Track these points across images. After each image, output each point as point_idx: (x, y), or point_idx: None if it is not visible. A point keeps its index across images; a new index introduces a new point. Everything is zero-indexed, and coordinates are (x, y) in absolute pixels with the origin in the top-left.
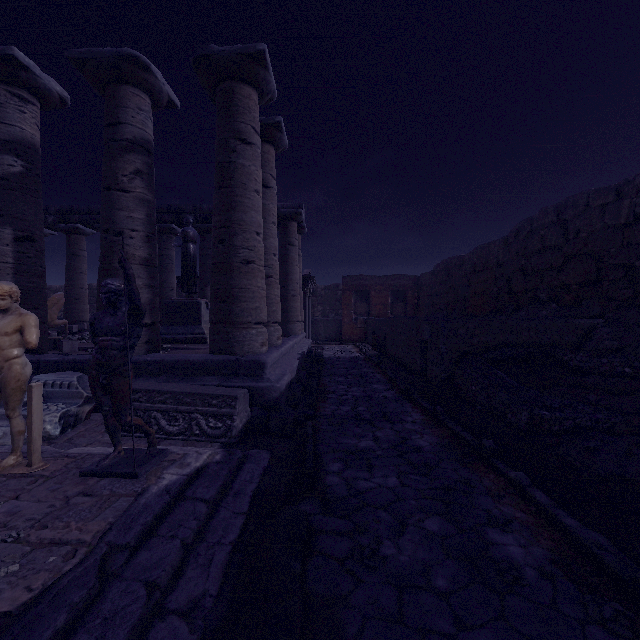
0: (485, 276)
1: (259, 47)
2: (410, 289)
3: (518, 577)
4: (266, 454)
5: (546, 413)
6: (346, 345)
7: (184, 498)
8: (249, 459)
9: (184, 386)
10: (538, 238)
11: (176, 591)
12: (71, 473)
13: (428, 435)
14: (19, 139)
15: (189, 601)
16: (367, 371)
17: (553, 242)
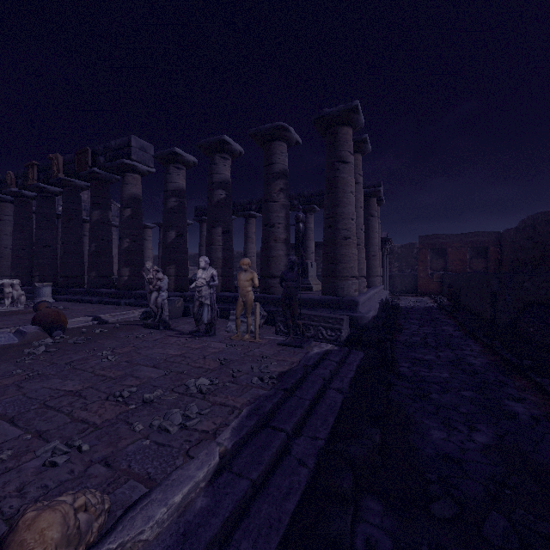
0: None
1: (354, 104)
2: (491, 245)
3: (514, 416)
4: (361, 352)
5: None
6: (421, 297)
7: (325, 359)
8: (352, 353)
9: (312, 312)
10: None
11: (331, 384)
12: (273, 344)
13: (481, 358)
14: (224, 180)
15: (337, 388)
16: (439, 317)
17: None
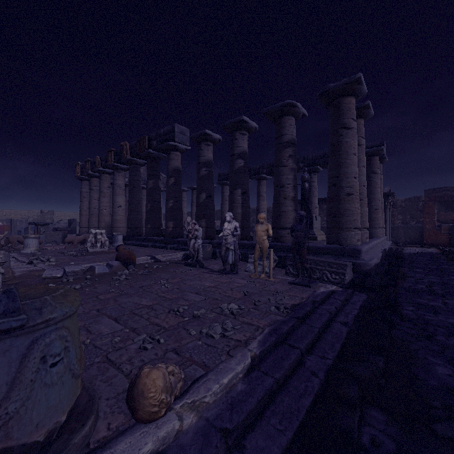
0: None
1: (357, 76)
2: None
3: None
4: (364, 295)
5: None
6: (427, 248)
7: (330, 297)
8: (355, 294)
9: (318, 258)
10: None
11: (337, 318)
12: (284, 282)
13: None
14: (242, 151)
15: (342, 322)
16: (447, 267)
17: None
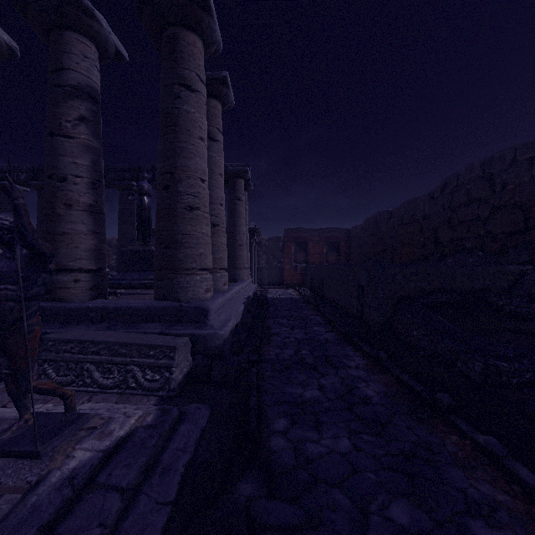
0: (412, 228)
1: None
2: (343, 240)
3: None
4: (206, 410)
5: (504, 364)
6: (287, 289)
7: (93, 487)
8: (186, 417)
9: (122, 335)
10: (464, 192)
11: None
12: None
13: (374, 383)
14: None
15: None
16: (307, 313)
17: (479, 195)
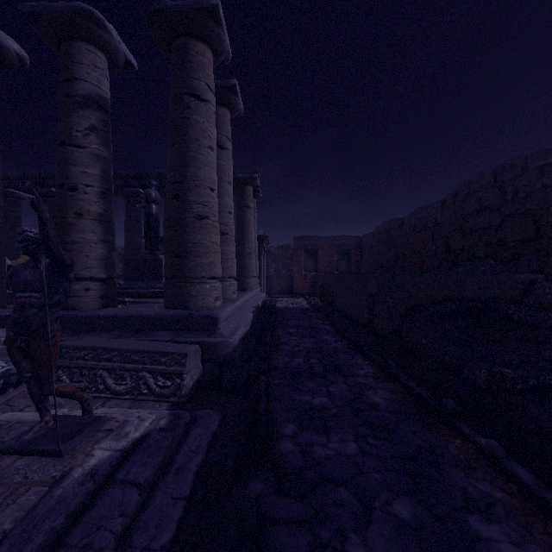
0: (424, 235)
1: (212, 1)
2: (353, 248)
3: None
4: (216, 415)
5: (508, 371)
6: (297, 298)
7: (113, 482)
8: (198, 422)
9: (133, 342)
10: (476, 199)
11: None
12: None
13: (382, 390)
14: None
15: None
16: (317, 322)
17: (491, 202)
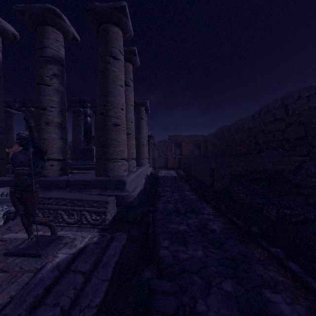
0: (242, 135)
1: (122, 4)
2: (202, 142)
3: None
4: (125, 235)
5: (288, 211)
6: (170, 170)
7: (69, 271)
8: (114, 239)
9: (78, 195)
10: (271, 114)
11: None
12: None
13: (217, 222)
14: None
15: None
16: (181, 184)
17: (280, 116)
